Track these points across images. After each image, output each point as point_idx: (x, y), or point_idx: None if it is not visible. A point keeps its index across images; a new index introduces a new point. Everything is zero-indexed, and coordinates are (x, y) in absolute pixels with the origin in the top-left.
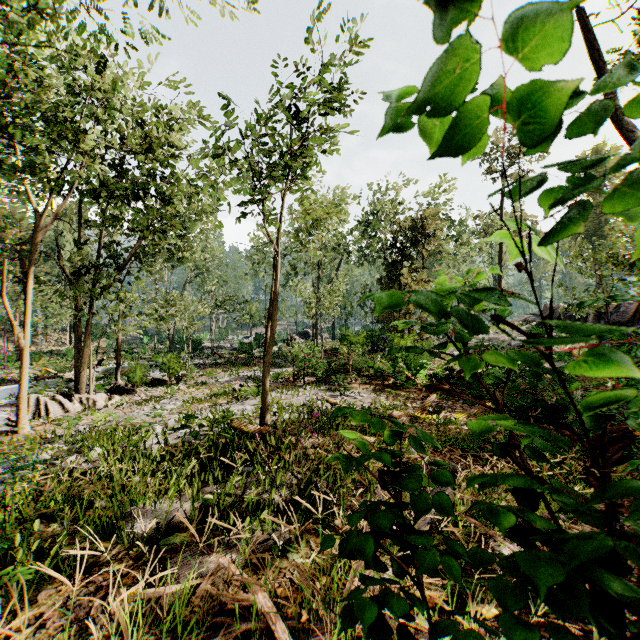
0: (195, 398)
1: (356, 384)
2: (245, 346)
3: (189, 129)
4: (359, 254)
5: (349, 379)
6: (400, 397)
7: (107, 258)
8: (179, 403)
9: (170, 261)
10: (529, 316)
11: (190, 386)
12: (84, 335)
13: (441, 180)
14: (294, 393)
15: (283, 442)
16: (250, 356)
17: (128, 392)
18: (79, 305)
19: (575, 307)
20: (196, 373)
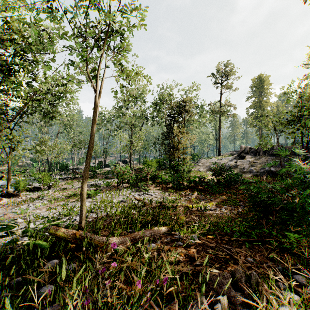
0: (55, 198)
1: (152, 187)
2: (92, 167)
3: (53, 38)
4: (152, 120)
5: (148, 184)
6: (176, 194)
7: (0, 114)
8: (45, 202)
9: (44, 118)
10: (232, 152)
11: (56, 191)
12: None
13: (193, 84)
14: (116, 194)
15: (95, 243)
16: (94, 173)
17: (15, 196)
18: None
19: (262, 145)
20: (62, 183)
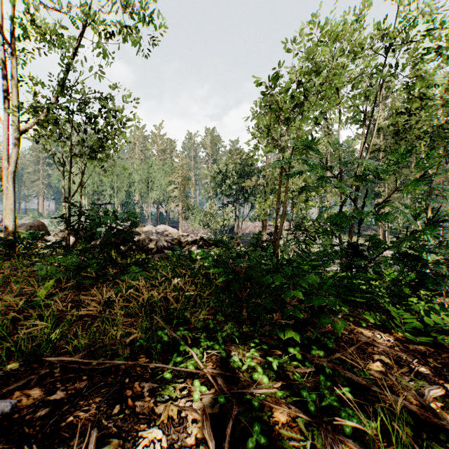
0: None
1: None
2: None
3: None
4: None
5: None
6: None
7: None
8: None
9: None
10: None
11: None
12: None
13: None
14: None
15: None
16: None
17: None
18: None
19: None
20: None
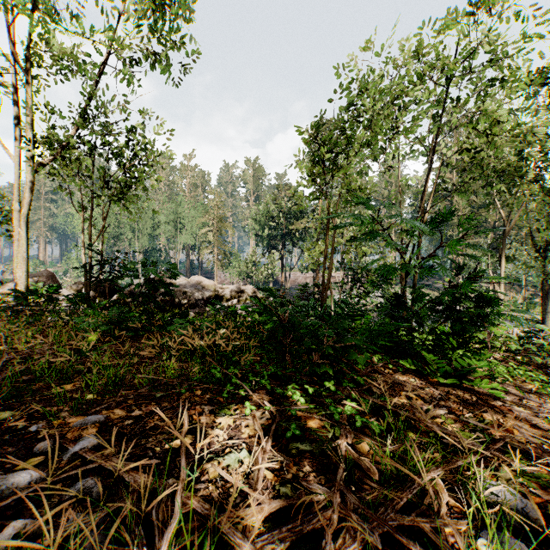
0: None
1: None
2: None
3: None
4: None
5: None
6: None
7: None
8: None
9: None
10: None
11: None
12: (546, 292)
13: None
14: None
15: None
16: None
17: None
18: (544, 271)
19: None
20: None
